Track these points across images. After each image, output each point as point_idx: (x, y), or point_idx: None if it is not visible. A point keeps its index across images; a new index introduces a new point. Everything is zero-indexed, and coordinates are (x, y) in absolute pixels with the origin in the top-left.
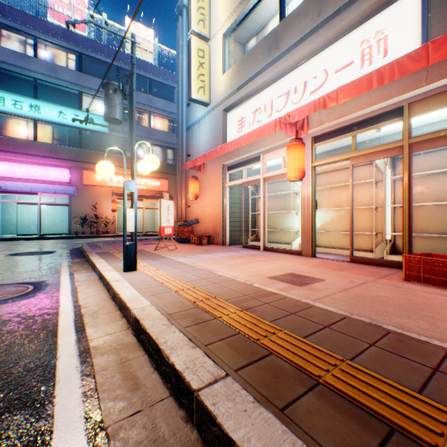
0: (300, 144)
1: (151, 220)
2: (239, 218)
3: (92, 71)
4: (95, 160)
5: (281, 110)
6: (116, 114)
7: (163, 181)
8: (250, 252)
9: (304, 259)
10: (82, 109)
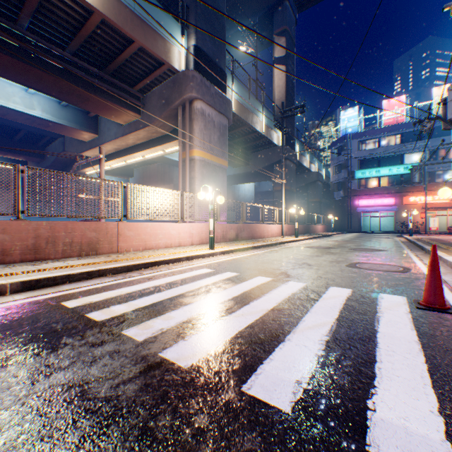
0: None
1: None
2: None
3: (406, 139)
4: (408, 190)
5: None
6: (414, 180)
7: None
8: None
9: None
10: (400, 163)
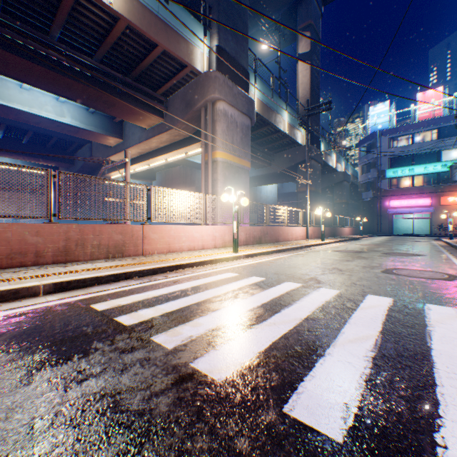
0: None
1: None
2: None
3: (444, 134)
4: (446, 189)
5: None
6: (454, 178)
7: None
8: None
9: None
10: (437, 161)
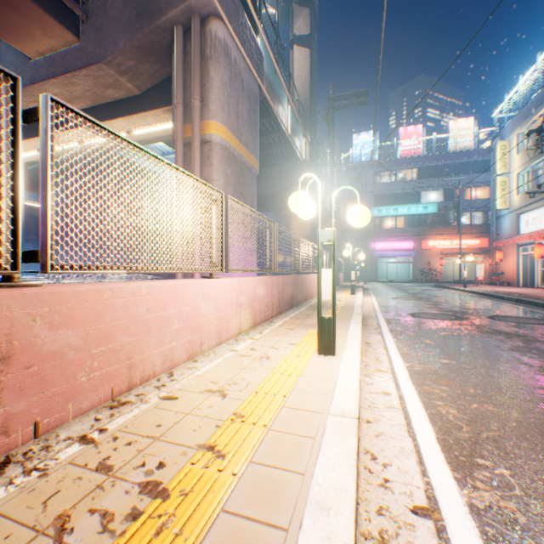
0: (538, 245)
1: (469, 271)
2: (529, 272)
3: (424, 174)
4: (427, 232)
5: (542, 222)
6: (450, 220)
7: (481, 239)
8: (523, 288)
9: (543, 290)
10: (419, 202)
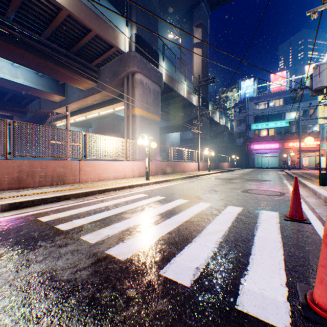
0: None
1: None
2: None
3: (287, 102)
4: (288, 138)
5: None
6: (292, 131)
7: None
8: None
9: None
10: (282, 119)
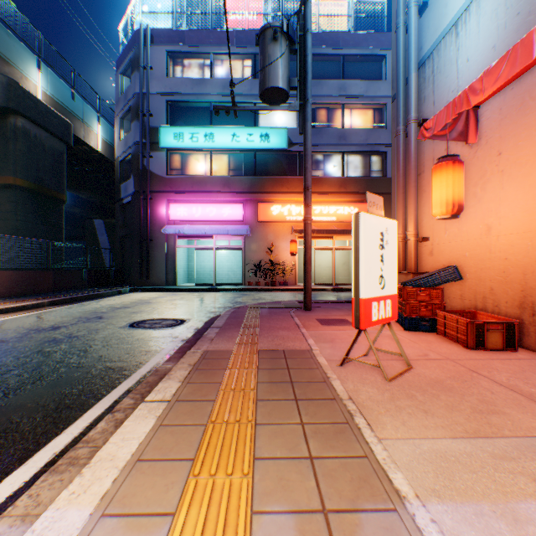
0: None
1: (343, 266)
2: None
3: None
4: (270, 188)
5: None
6: (275, 79)
7: (361, 206)
8: None
9: None
10: (255, 125)
